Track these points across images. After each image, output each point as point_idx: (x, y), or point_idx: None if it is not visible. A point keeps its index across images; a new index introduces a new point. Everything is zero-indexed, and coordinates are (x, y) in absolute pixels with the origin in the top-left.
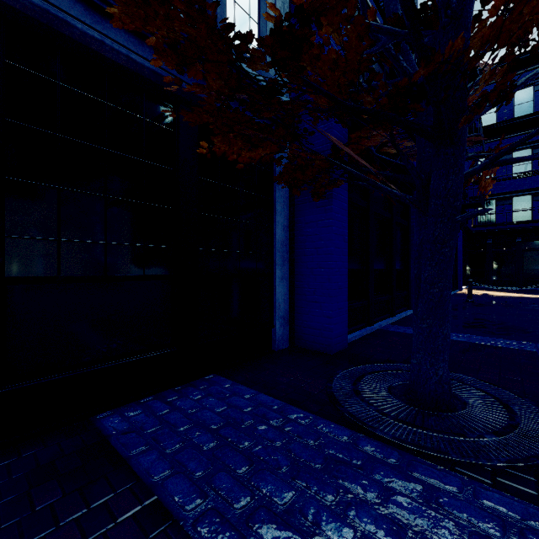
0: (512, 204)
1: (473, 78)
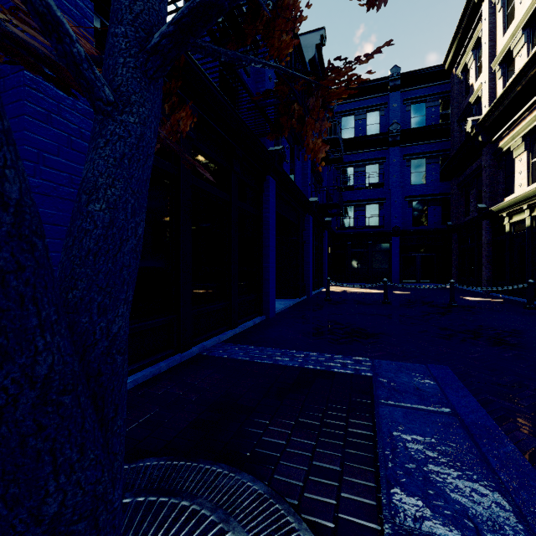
0: (365, 210)
1: None
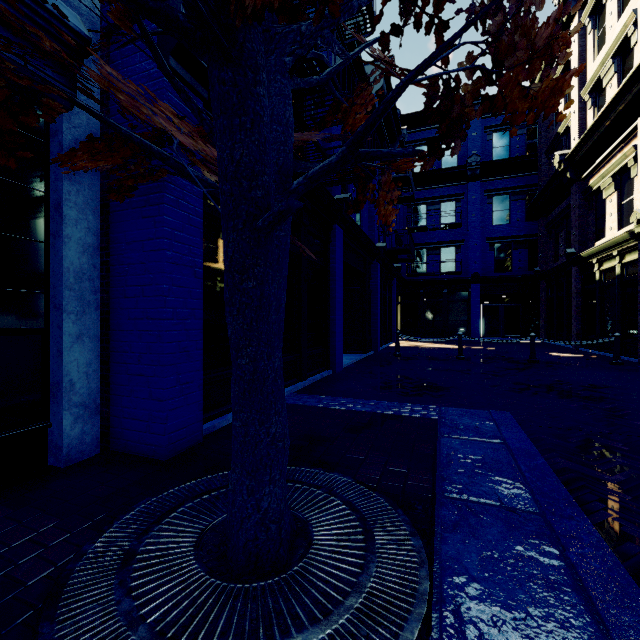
0: (440, 254)
1: (408, 121)
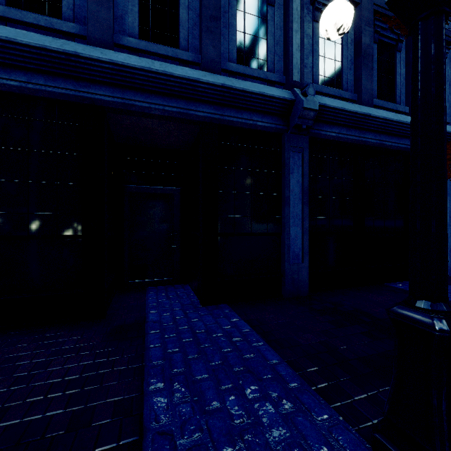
0: None
1: None
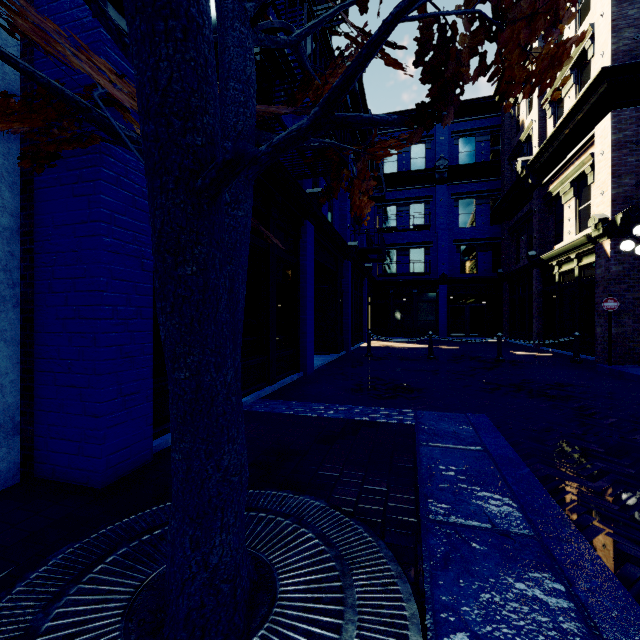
0: (410, 255)
1: None
